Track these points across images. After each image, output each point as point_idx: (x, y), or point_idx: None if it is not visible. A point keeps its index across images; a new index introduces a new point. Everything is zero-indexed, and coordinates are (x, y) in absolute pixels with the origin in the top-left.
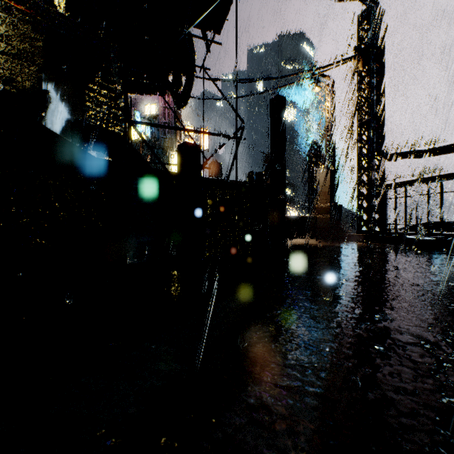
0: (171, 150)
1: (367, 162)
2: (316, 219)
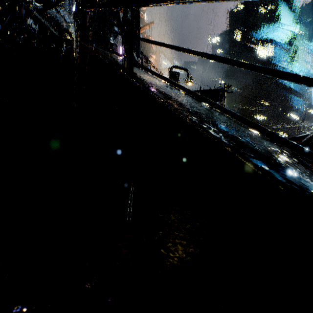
0: None
1: None
2: None
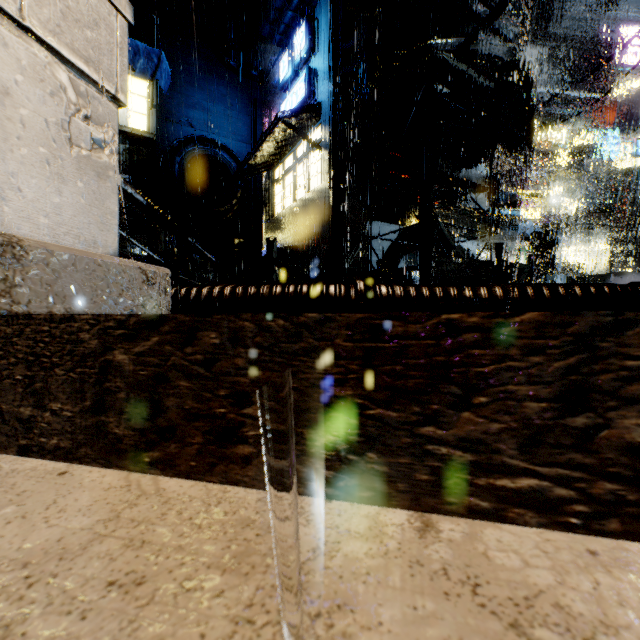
0: None
1: None
2: None
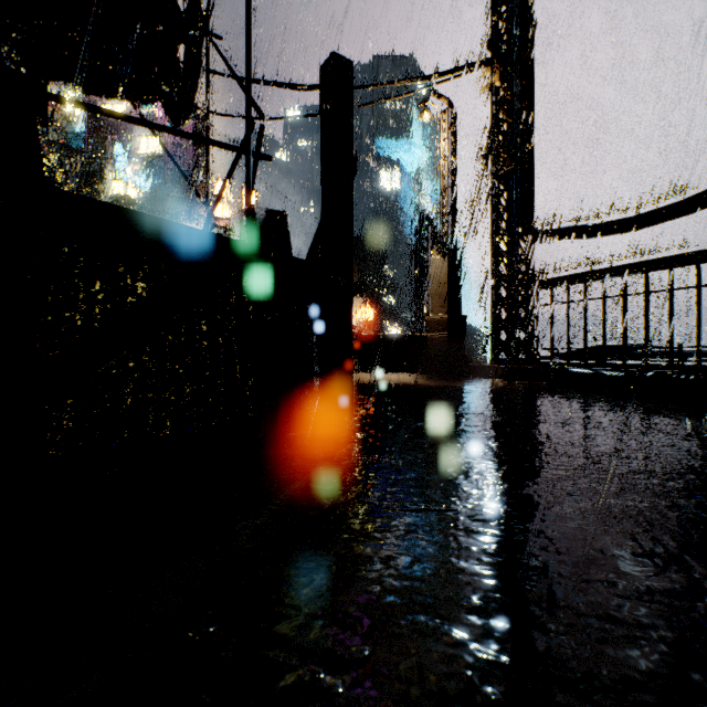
0: (186, 219)
1: (506, 243)
2: (425, 340)
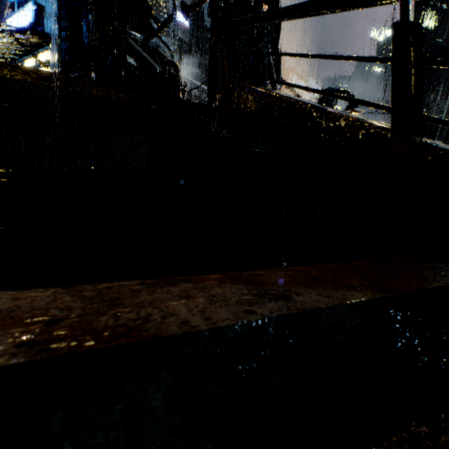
0: None
1: None
2: None
